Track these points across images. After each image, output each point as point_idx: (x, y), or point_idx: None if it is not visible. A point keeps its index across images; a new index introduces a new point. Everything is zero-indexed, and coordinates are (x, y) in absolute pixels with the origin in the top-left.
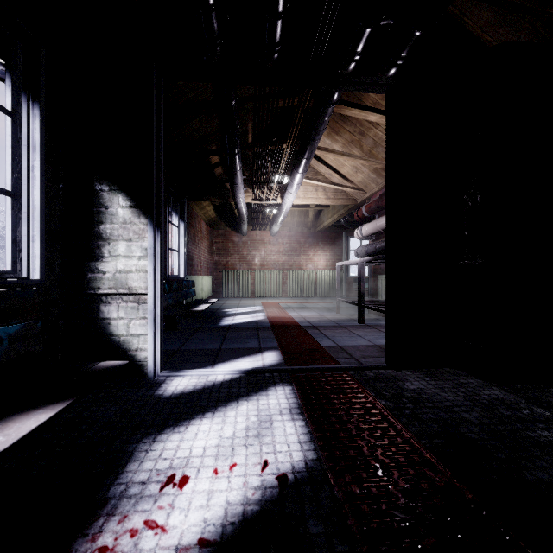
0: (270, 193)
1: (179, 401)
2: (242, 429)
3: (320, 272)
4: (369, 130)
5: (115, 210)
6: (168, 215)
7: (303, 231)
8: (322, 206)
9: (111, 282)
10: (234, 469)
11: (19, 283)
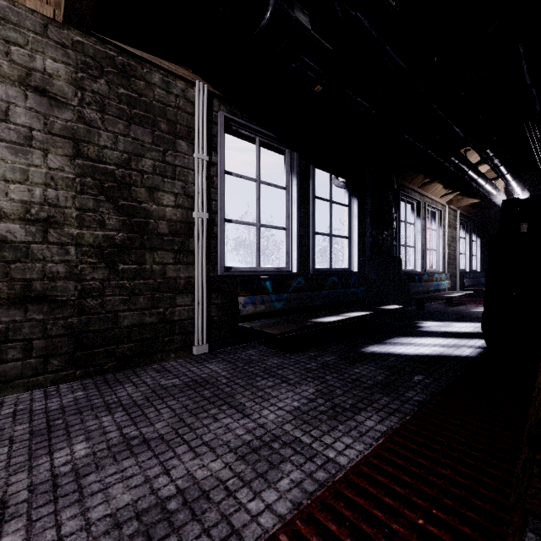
0: None
1: None
2: None
3: None
4: None
5: None
6: None
7: None
8: None
9: None
10: None
11: (477, 272)
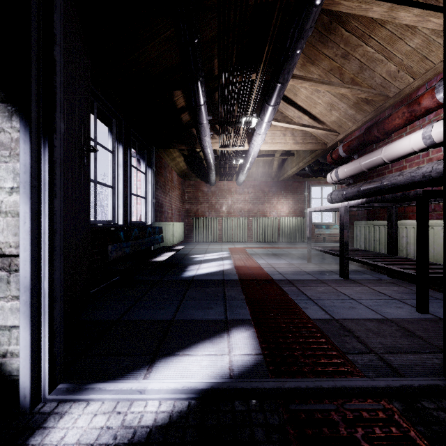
0: (237, 136)
1: None
2: None
3: (283, 219)
4: (356, 49)
5: None
6: (130, 158)
7: (267, 181)
8: (287, 155)
9: None
10: None
11: None
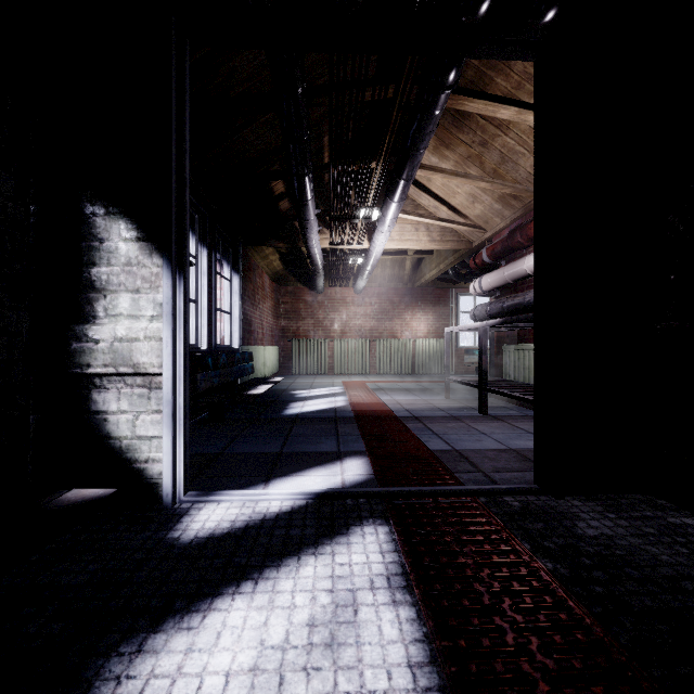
0: (354, 233)
1: (202, 553)
2: (302, 623)
3: (419, 341)
4: (495, 139)
5: (114, 244)
6: (215, 264)
7: (397, 287)
8: (424, 252)
9: (108, 357)
10: None
11: None
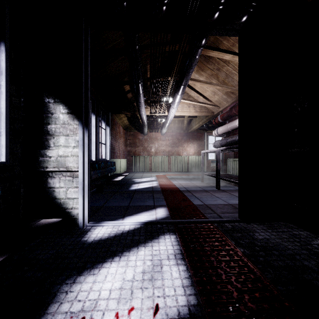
0: (161, 108)
1: (97, 246)
2: (140, 272)
3: (190, 157)
4: (223, 67)
5: (57, 115)
6: (99, 122)
7: (180, 132)
8: (192, 117)
9: (55, 163)
10: (132, 313)
11: None
